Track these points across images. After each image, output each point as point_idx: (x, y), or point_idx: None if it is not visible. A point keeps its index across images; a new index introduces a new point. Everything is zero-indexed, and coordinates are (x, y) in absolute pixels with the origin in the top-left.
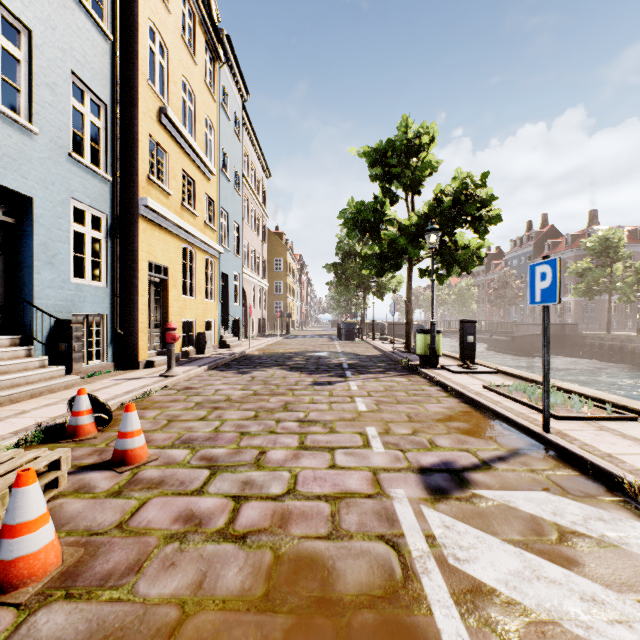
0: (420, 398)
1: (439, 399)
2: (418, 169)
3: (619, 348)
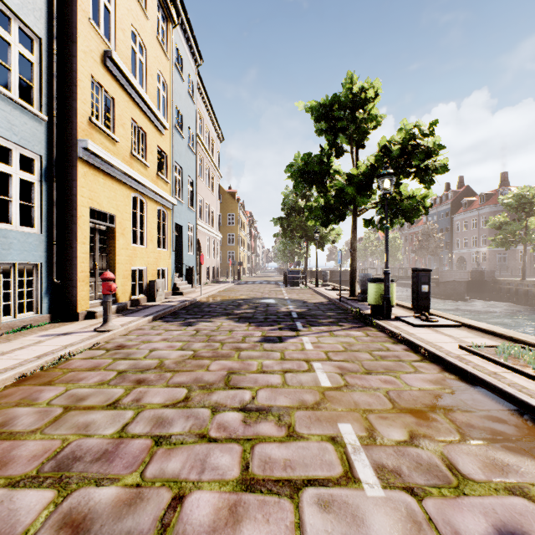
0: (390, 363)
1: (414, 365)
2: (364, 121)
3: (534, 293)
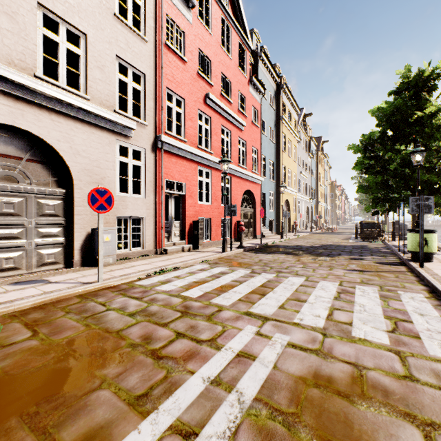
0: None
1: None
2: None
3: None
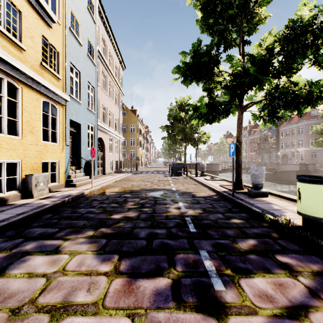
0: None
1: None
2: (260, 2)
3: None
